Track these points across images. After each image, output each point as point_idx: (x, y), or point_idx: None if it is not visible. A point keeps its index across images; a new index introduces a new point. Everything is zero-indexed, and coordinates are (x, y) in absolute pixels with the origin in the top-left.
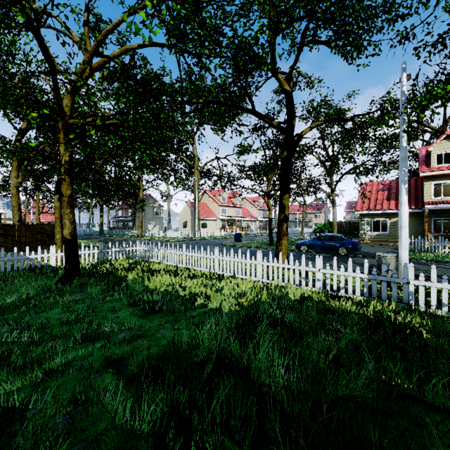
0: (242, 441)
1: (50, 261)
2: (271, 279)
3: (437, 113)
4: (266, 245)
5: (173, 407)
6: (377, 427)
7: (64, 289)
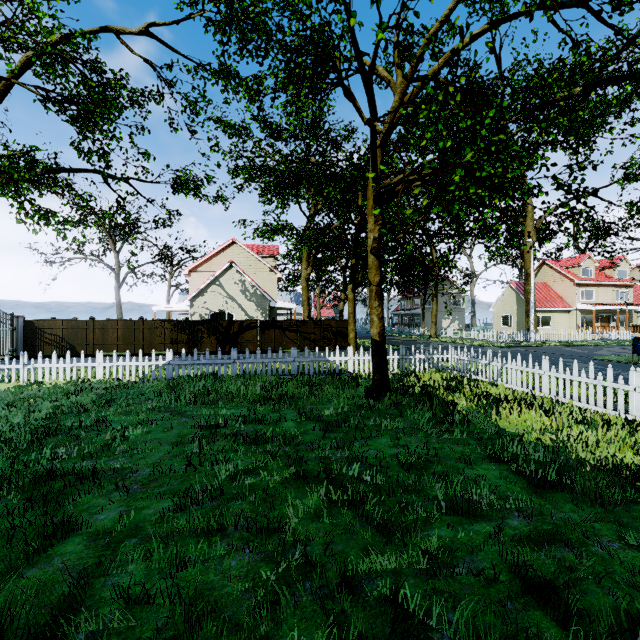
0: None
1: (348, 365)
2: None
3: None
4: None
5: None
6: None
7: (375, 407)
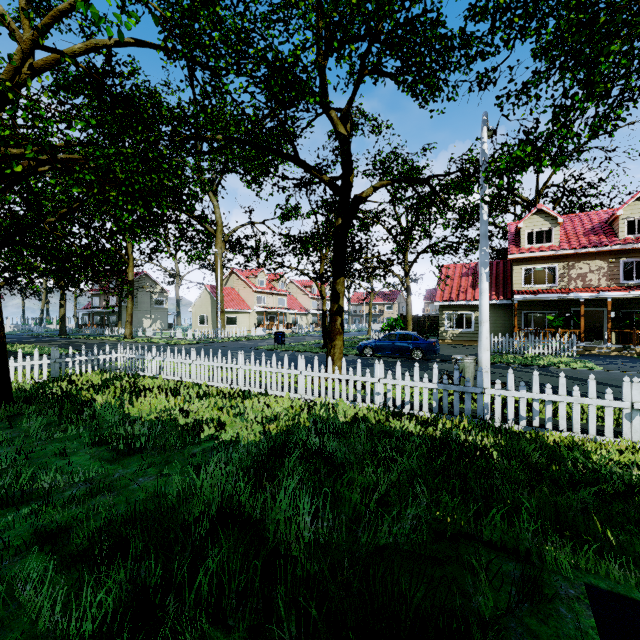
0: (238, 625)
1: None
2: (316, 395)
3: (518, 181)
4: (318, 348)
5: (136, 592)
6: (421, 579)
7: None
